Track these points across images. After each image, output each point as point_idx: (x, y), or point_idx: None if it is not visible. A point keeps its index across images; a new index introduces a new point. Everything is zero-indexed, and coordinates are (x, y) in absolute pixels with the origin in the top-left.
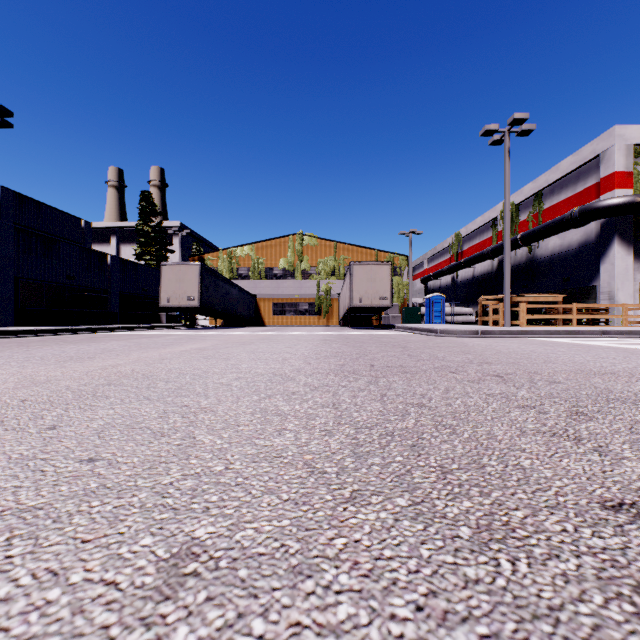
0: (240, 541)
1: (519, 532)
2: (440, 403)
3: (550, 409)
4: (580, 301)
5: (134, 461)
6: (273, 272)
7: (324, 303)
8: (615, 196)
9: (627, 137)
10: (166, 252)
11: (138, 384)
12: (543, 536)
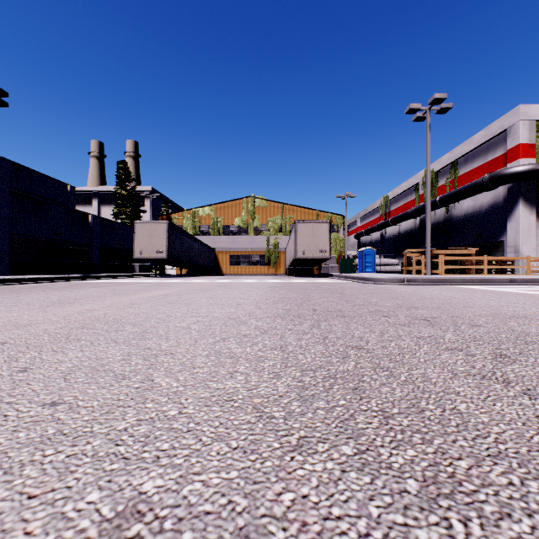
0: (187, 497)
1: (466, 486)
2: (376, 346)
3: (476, 351)
4: (490, 253)
5: (93, 405)
6: (230, 229)
7: (273, 255)
8: (520, 164)
9: (530, 114)
10: (139, 212)
11: (108, 327)
12: (491, 490)
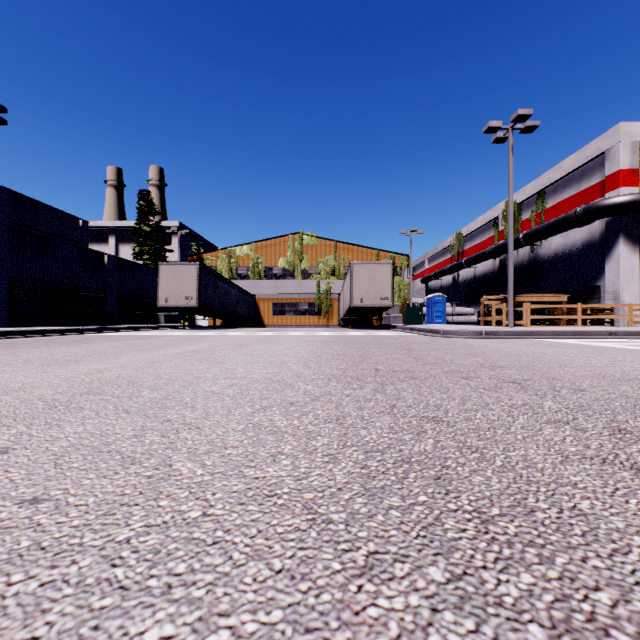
0: None
1: (616, 636)
2: (459, 417)
3: (587, 425)
4: (584, 301)
5: (88, 502)
6: (273, 272)
7: (324, 303)
8: (620, 194)
9: (632, 134)
10: (165, 252)
11: (120, 392)
12: None
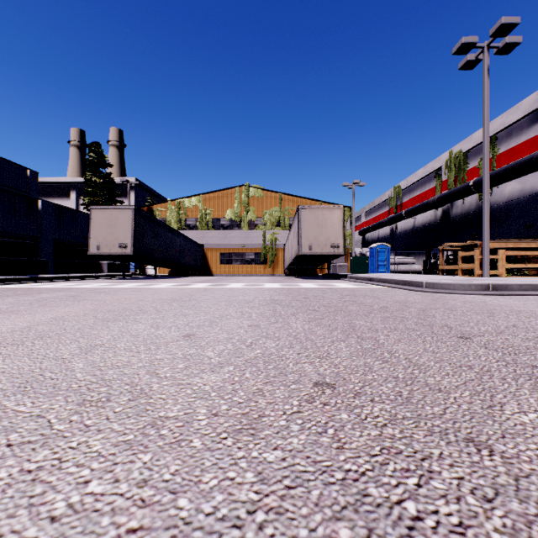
0: None
1: None
2: None
3: None
4: None
5: None
6: (220, 222)
7: (270, 253)
8: None
9: None
10: (115, 203)
11: None
12: None
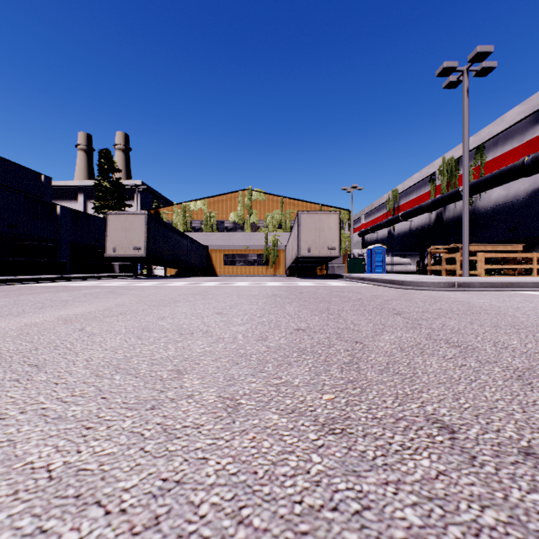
0: None
1: None
2: None
3: None
4: (528, 251)
5: None
6: (224, 225)
7: (271, 254)
8: None
9: None
10: (124, 206)
11: None
12: None
